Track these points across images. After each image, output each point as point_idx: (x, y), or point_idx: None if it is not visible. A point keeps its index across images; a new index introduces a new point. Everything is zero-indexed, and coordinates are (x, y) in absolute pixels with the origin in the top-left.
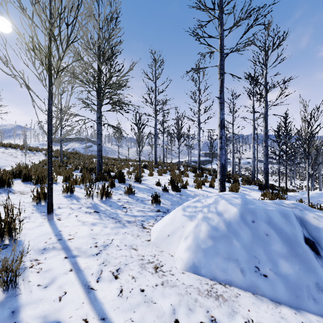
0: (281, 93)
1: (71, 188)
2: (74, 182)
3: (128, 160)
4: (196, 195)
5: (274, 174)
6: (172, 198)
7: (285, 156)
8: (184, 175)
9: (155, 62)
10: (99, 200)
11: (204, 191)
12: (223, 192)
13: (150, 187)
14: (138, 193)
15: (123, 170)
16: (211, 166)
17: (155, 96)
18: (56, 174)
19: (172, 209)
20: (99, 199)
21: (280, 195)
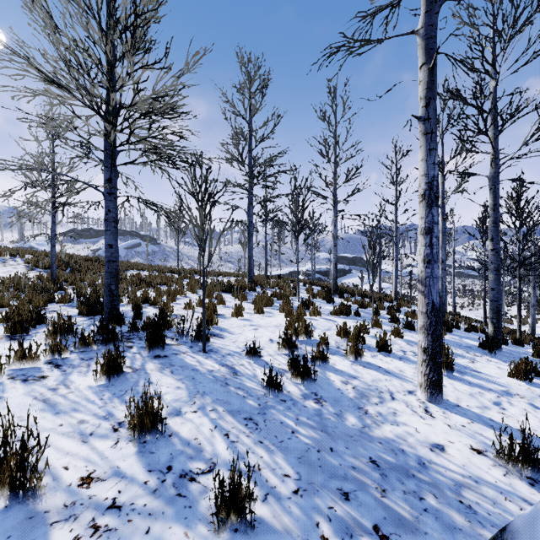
0: (538, 129)
1: None
2: None
3: (199, 273)
4: (359, 393)
5: (456, 293)
6: (297, 426)
7: (519, 270)
8: (311, 312)
9: (250, 83)
10: None
11: (372, 371)
12: (437, 385)
13: (230, 367)
14: (185, 408)
15: (181, 298)
16: (348, 280)
17: (250, 149)
18: None
19: None
20: None
21: None
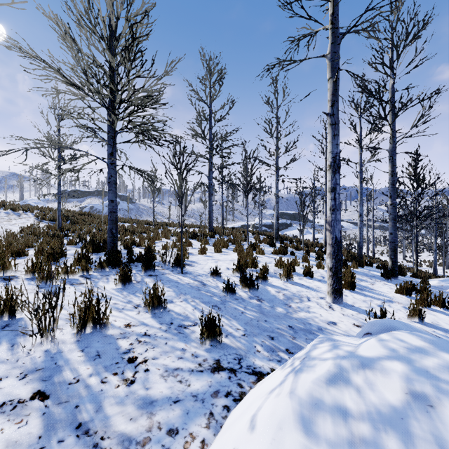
0: (422, 116)
1: (11, 304)
2: (46, 277)
3: (170, 225)
4: (287, 297)
5: (378, 243)
6: (245, 310)
7: (416, 220)
8: (257, 251)
9: (210, 75)
10: (74, 336)
11: (298, 286)
12: (338, 291)
13: (200, 281)
14: (175, 299)
15: (158, 242)
16: (289, 232)
17: (210, 127)
18: (14, 259)
19: (250, 352)
20: (76, 331)
21: (428, 291)
